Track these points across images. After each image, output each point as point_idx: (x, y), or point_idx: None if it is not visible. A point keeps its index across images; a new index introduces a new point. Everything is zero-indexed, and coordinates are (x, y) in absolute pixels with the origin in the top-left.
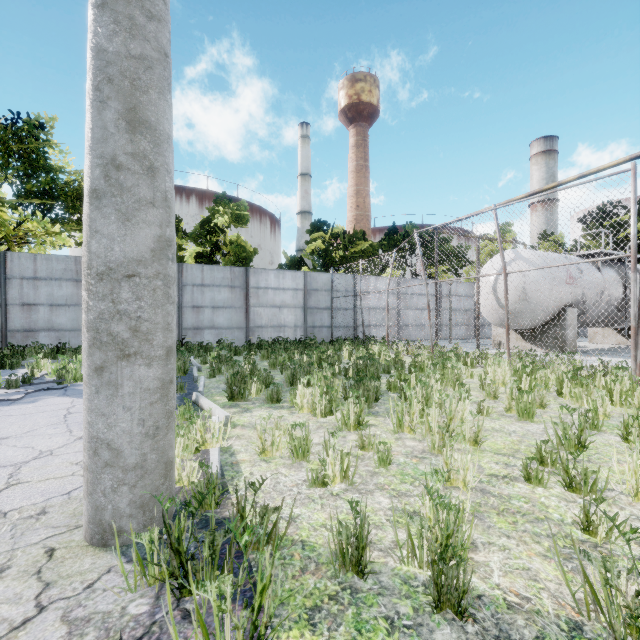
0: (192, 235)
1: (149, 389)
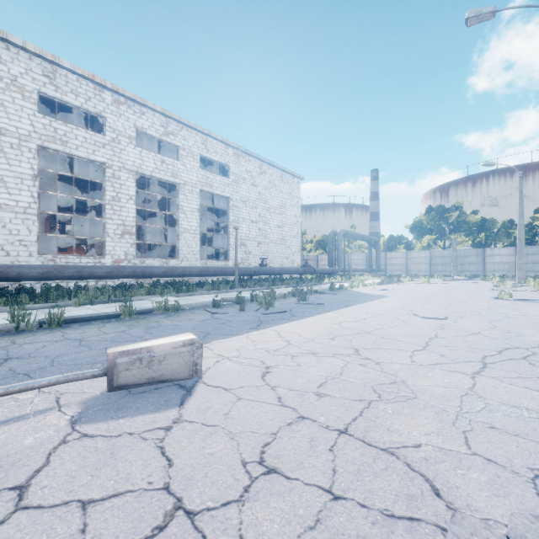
0: None
1: (522, 273)
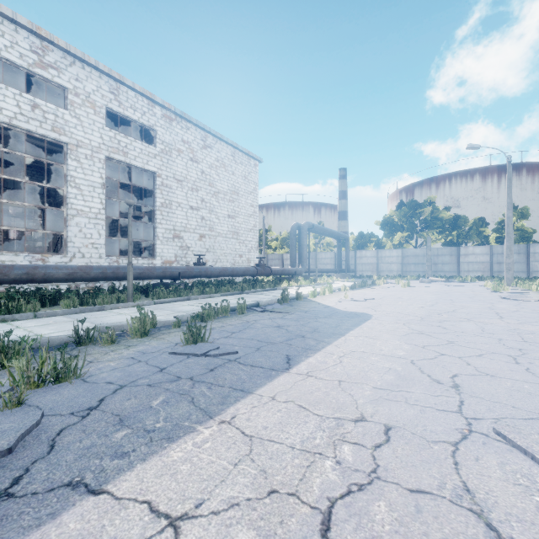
0: (494, 229)
1: (511, 273)
